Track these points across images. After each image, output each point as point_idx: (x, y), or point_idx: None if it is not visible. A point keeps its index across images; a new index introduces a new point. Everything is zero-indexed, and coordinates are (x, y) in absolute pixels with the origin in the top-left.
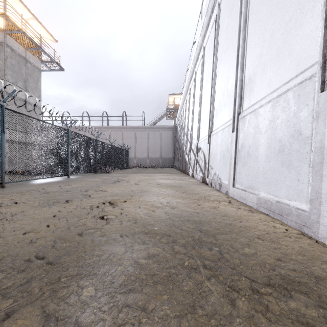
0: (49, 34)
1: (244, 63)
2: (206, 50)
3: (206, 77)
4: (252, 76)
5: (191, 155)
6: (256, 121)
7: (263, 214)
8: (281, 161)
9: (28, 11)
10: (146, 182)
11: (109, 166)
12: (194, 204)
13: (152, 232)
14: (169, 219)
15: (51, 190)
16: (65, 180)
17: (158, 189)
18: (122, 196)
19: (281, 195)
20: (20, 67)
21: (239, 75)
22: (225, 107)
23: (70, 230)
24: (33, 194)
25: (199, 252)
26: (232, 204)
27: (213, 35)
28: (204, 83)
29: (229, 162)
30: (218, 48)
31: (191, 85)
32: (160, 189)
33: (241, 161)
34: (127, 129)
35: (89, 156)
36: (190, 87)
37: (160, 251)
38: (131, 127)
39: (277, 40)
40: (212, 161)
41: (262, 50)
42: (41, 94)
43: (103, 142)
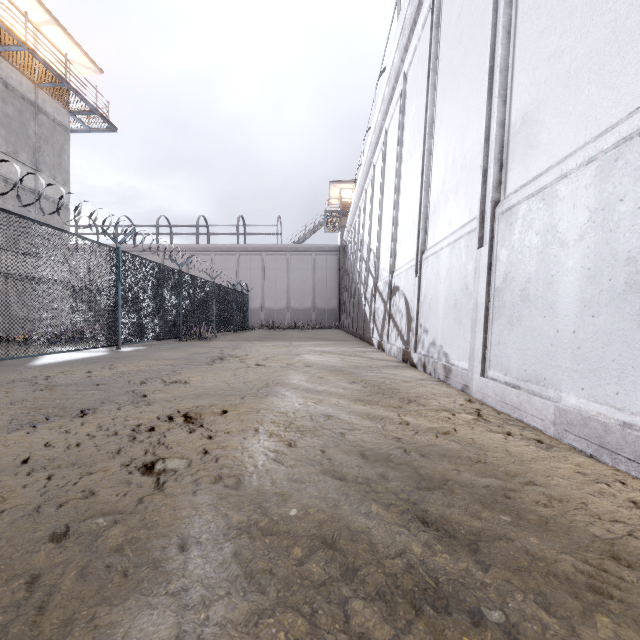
0: (86, 57)
1: (508, 84)
2: (409, 79)
3: (409, 136)
4: (533, 110)
5: (376, 303)
6: (549, 215)
7: (578, 454)
8: (637, 315)
9: (41, 6)
10: (281, 360)
11: (207, 325)
12: (394, 420)
13: (279, 528)
14: (333, 473)
15: (65, 380)
16: (108, 356)
17: (305, 378)
18: (220, 399)
19: (639, 408)
20: (25, 121)
21: (496, 112)
22: (456, 193)
23: (38, 520)
24: (16, 392)
25: (437, 636)
26: (487, 420)
27: (427, 43)
28: (405, 148)
29: (469, 318)
30: (438, 68)
31: (377, 159)
32: (310, 378)
33: (505, 314)
34: (248, 250)
35: (164, 305)
36: (375, 163)
37: (301, 636)
38: (255, 248)
39: (610, 1)
40: (425, 316)
41: (562, 40)
42: (68, 178)
43: (195, 277)
